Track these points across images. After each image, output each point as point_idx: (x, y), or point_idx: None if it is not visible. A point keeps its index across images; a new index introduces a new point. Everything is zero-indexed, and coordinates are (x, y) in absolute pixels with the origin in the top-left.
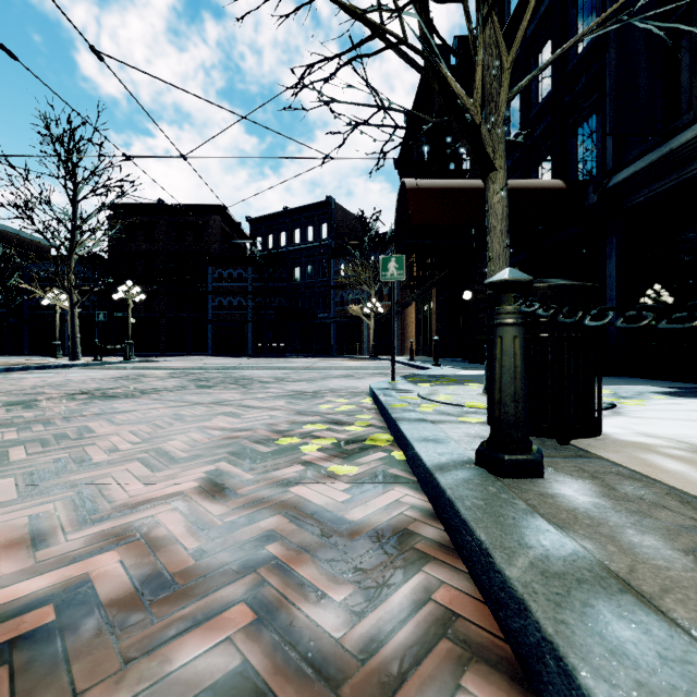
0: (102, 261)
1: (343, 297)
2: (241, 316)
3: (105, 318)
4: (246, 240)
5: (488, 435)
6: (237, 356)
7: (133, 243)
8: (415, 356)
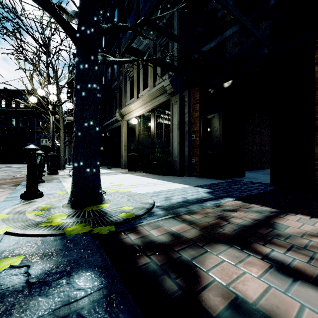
0: None
1: (41, 136)
2: None
3: None
4: None
5: (46, 171)
6: None
7: None
8: None
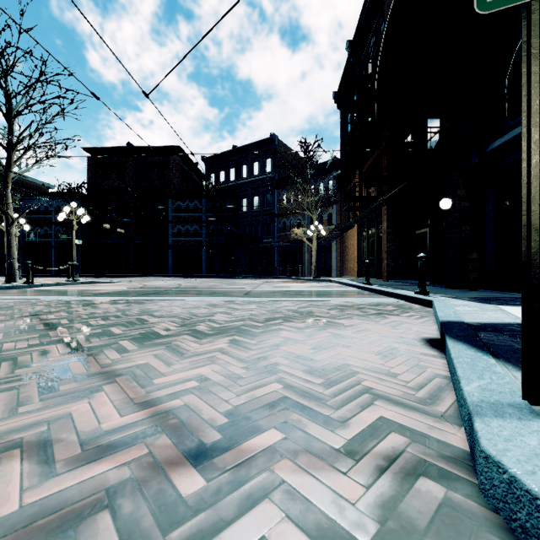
0: (79, 195)
1: (285, 224)
2: (196, 242)
3: (35, 238)
4: (203, 178)
5: None
6: (191, 277)
7: (107, 181)
8: (357, 277)
